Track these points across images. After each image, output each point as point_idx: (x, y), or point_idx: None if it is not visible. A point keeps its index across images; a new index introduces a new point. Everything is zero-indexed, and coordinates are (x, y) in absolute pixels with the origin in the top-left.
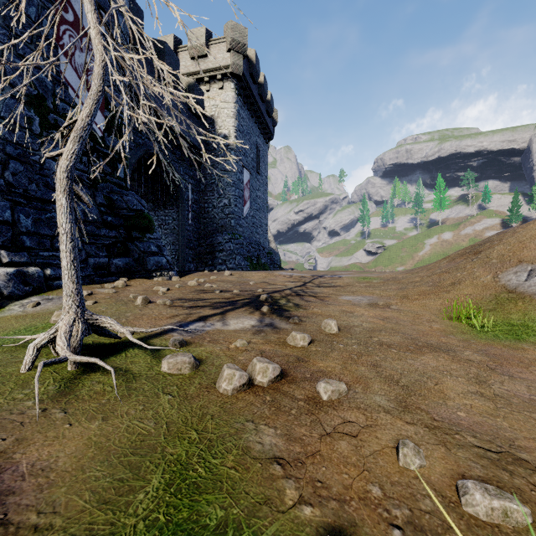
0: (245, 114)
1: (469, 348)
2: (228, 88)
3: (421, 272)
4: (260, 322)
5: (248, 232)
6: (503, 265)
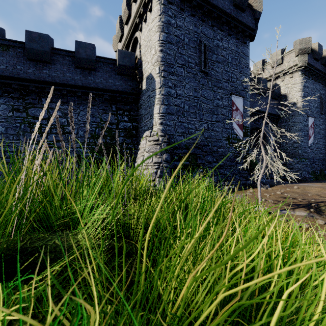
0: (310, 83)
1: None
2: (296, 76)
3: None
4: (308, 214)
5: (312, 154)
6: None
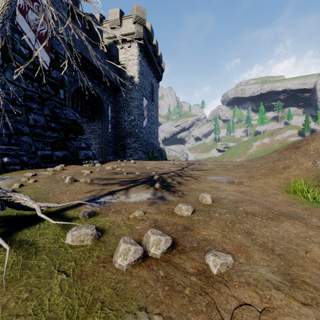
0: (144, 63)
1: (313, 216)
2: (133, 46)
3: (260, 161)
4: (154, 196)
5: (146, 137)
6: (319, 155)
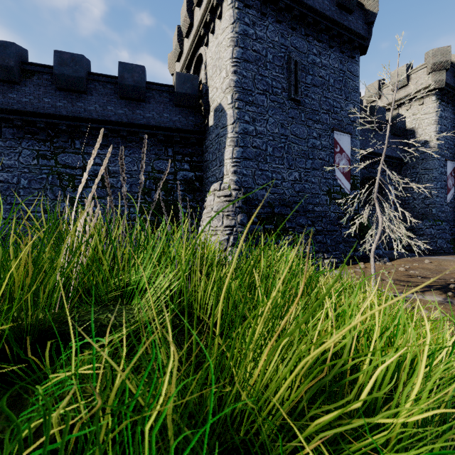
0: (449, 112)
1: None
2: (428, 102)
3: None
4: (444, 300)
5: (452, 215)
6: None
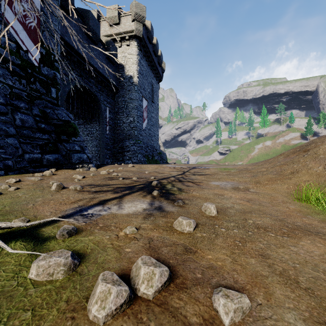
0: (144, 63)
1: None
2: (133, 45)
3: (265, 164)
4: (151, 206)
5: (146, 139)
6: None
